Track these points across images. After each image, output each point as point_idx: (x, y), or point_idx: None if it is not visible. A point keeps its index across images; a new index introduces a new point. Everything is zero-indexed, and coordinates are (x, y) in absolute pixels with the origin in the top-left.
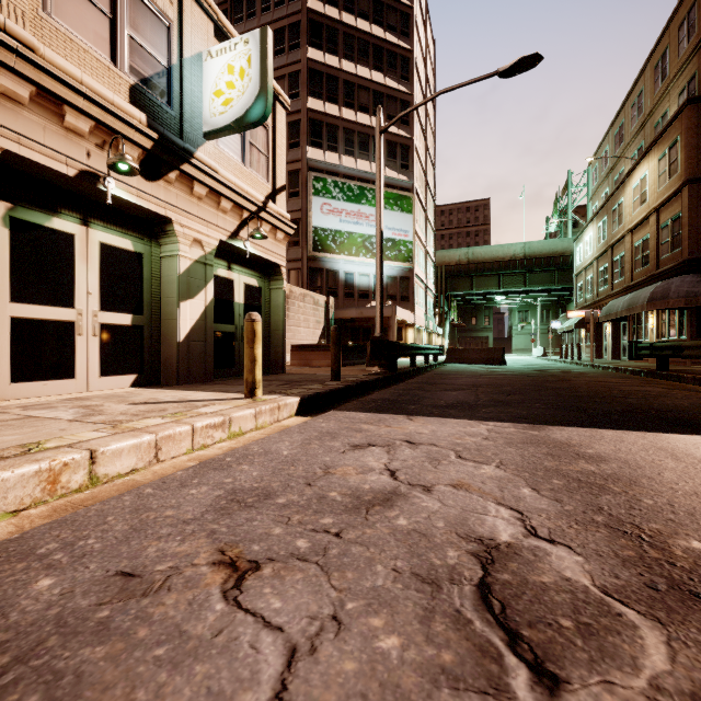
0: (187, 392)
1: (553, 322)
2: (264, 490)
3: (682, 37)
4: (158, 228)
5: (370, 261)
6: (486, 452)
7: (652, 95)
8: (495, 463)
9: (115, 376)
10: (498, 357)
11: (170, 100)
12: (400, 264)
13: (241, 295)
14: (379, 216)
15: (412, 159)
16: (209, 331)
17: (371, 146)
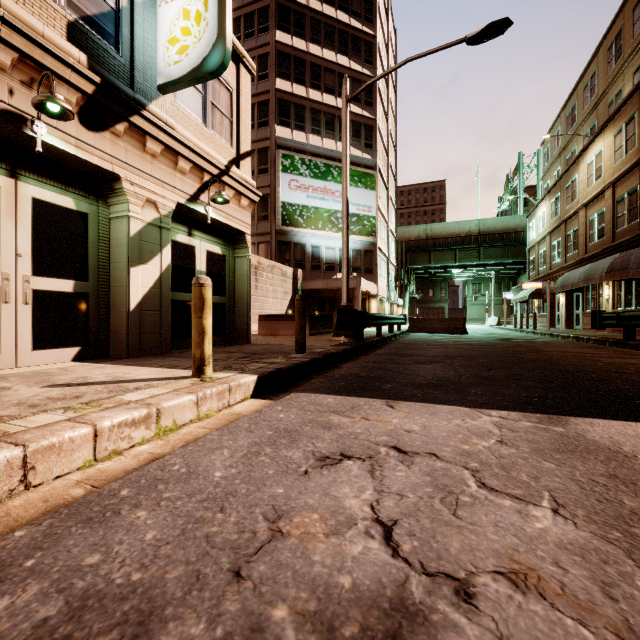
0: (130, 368)
1: (506, 293)
2: (145, 596)
3: (637, 18)
4: (105, 186)
5: (336, 235)
6: (518, 473)
7: (605, 76)
8: (547, 502)
9: (53, 349)
10: (460, 326)
11: (118, 45)
12: (364, 238)
13: (203, 262)
14: (345, 185)
15: (375, 139)
16: (165, 299)
17: (337, 126)
